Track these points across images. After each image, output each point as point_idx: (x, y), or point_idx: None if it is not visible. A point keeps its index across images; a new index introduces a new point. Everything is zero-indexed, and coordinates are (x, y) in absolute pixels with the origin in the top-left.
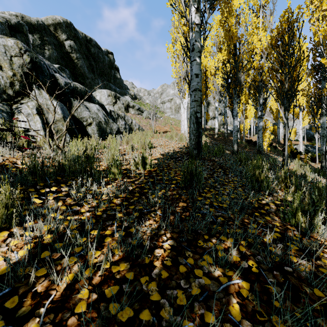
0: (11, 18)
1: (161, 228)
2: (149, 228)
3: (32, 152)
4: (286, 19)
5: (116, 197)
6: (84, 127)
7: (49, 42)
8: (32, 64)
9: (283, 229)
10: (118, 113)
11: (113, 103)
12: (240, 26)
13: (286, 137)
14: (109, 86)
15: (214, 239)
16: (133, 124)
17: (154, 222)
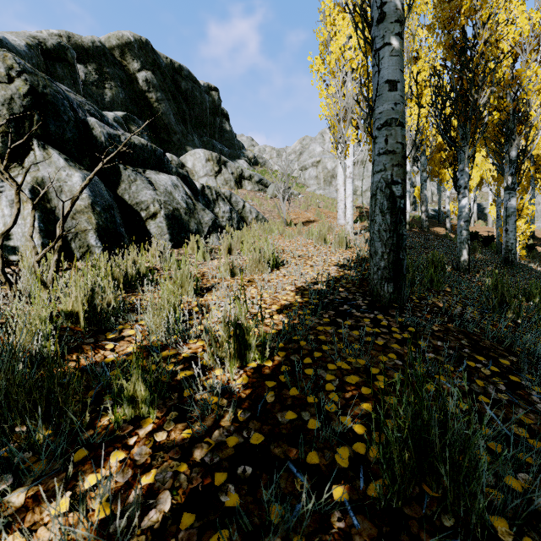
0: (47, 37)
1: None
2: None
3: None
4: None
5: None
6: (142, 222)
7: (112, 75)
8: (34, 98)
9: None
10: (218, 191)
11: (215, 173)
12: None
13: None
14: (211, 144)
15: None
16: (246, 211)
17: None
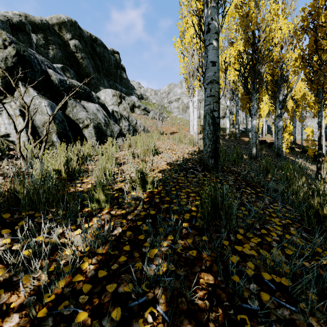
0: (13, 16)
1: None
2: None
3: (2, 164)
4: None
5: (90, 256)
6: (80, 130)
7: (54, 41)
8: (19, 58)
9: None
10: (122, 113)
11: (118, 103)
12: (259, 11)
13: None
14: (115, 86)
15: None
16: (137, 125)
17: None
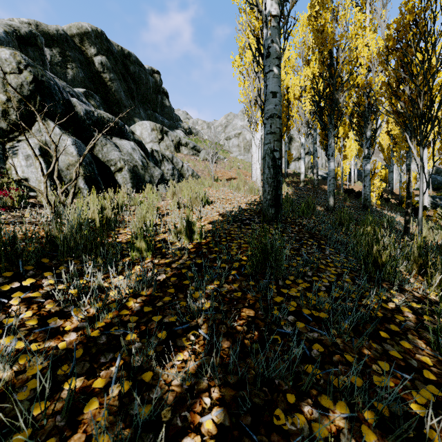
0: (21, 26)
1: (203, 374)
2: (179, 373)
3: (25, 212)
4: (412, 8)
5: (134, 296)
6: (112, 174)
7: (73, 58)
8: (36, 84)
9: (441, 372)
10: (164, 154)
11: (159, 140)
12: (338, 24)
13: (421, 188)
14: (154, 116)
15: (307, 404)
16: (184, 169)
17: (192, 356)
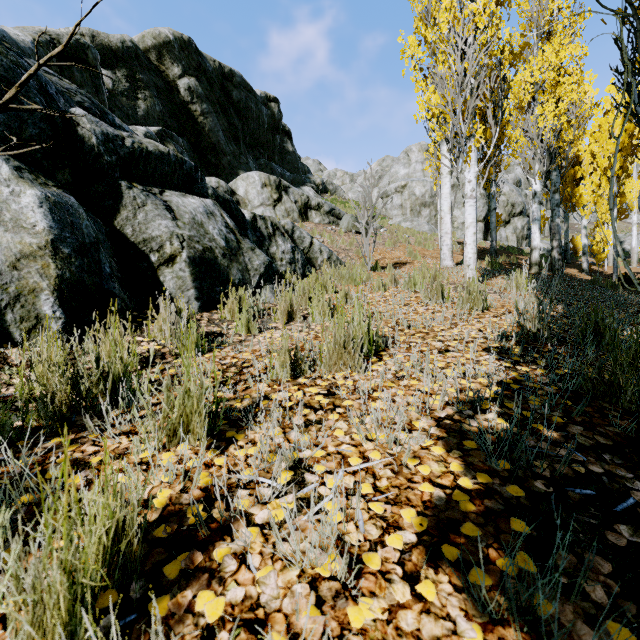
0: (62, 33)
1: None
2: None
3: None
4: None
5: None
6: (152, 270)
7: (147, 83)
8: None
9: None
10: (276, 222)
11: (274, 201)
12: None
13: None
14: (270, 167)
15: None
16: (314, 250)
17: None
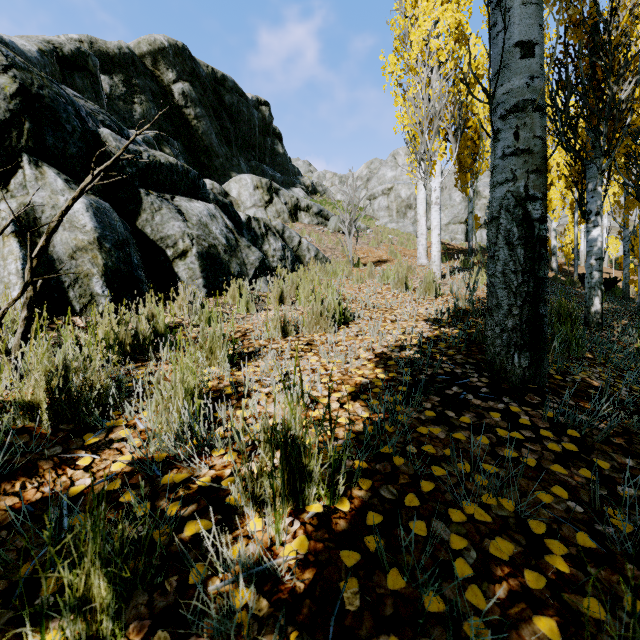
0: (64, 42)
1: None
2: None
3: None
4: None
5: None
6: (168, 262)
7: (143, 88)
8: (24, 100)
9: None
10: (268, 223)
11: (265, 203)
12: None
13: None
14: (261, 169)
15: None
16: (302, 248)
17: None
